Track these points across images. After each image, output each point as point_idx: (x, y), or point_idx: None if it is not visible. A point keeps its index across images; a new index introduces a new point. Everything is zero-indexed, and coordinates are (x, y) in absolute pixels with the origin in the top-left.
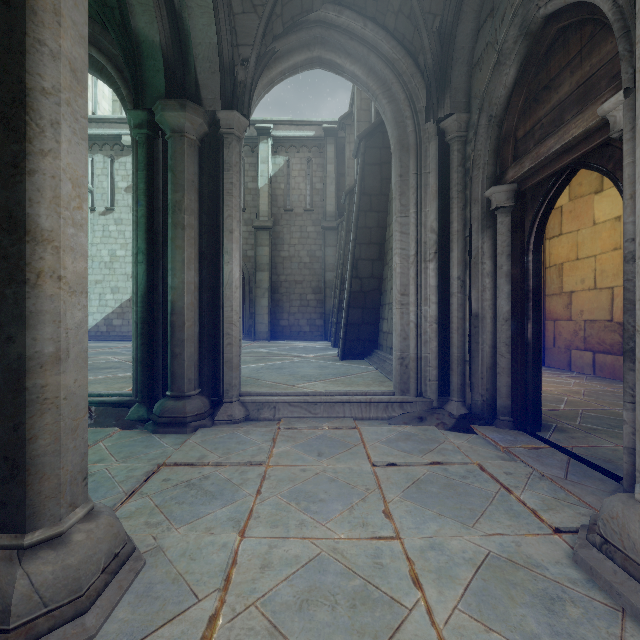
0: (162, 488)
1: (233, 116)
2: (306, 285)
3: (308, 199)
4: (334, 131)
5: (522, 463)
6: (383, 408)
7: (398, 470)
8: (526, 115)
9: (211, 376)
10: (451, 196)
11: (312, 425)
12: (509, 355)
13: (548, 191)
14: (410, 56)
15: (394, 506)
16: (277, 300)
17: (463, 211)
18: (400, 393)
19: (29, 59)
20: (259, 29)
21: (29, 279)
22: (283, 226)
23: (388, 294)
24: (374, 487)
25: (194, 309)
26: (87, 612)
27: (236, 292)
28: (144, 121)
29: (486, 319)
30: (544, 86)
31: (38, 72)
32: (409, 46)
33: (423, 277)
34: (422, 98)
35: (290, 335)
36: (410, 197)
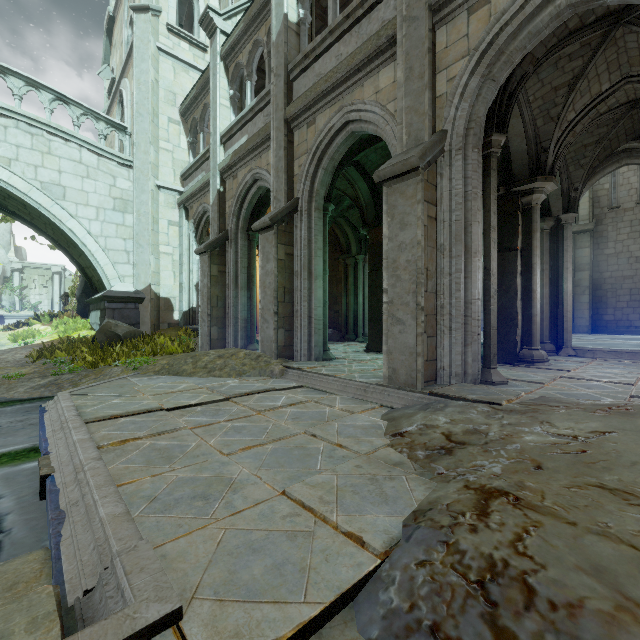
0: None
1: (568, 216)
2: (638, 279)
3: None
4: None
5: None
6: None
7: None
8: None
9: (555, 336)
10: None
11: (617, 360)
12: None
13: None
14: None
15: None
16: (599, 296)
17: None
18: None
19: (532, 258)
20: (584, 174)
21: (532, 299)
22: (607, 225)
23: None
24: None
25: (547, 305)
26: (545, 362)
27: (570, 296)
28: None
29: None
30: None
31: (533, 260)
32: None
33: None
34: None
35: (616, 329)
36: None
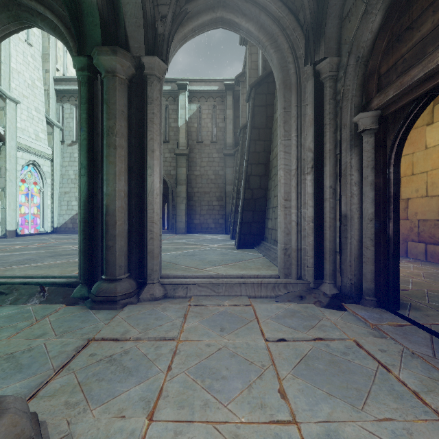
0: (87, 363)
1: (154, 61)
2: (212, 195)
3: (213, 134)
4: (232, 86)
5: (392, 340)
6: (271, 288)
7: (287, 345)
8: (389, 54)
9: (138, 263)
10: (324, 123)
11: (216, 302)
12: (373, 248)
13: (409, 114)
14: (292, 14)
15: (287, 384)
16: (192, 205)
17: (334, 134)
18: (284, 276)
19: None
20: None
21: None
22: (196, 153)
23: (272, 200)
24: (268, 363)
25: (124, 211)
26: None
27: (157, 198)
28: (85, 65)
29: (354, 219)
30: (406, 27)
31: None
32: (291, 6)
33: (302, 186)
34: (301, 47)
35: (201, 230)
36: (292, 124)
